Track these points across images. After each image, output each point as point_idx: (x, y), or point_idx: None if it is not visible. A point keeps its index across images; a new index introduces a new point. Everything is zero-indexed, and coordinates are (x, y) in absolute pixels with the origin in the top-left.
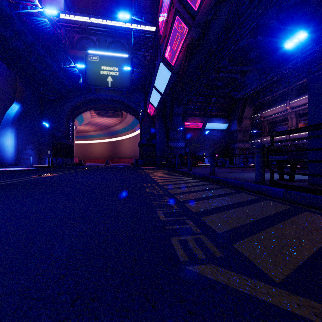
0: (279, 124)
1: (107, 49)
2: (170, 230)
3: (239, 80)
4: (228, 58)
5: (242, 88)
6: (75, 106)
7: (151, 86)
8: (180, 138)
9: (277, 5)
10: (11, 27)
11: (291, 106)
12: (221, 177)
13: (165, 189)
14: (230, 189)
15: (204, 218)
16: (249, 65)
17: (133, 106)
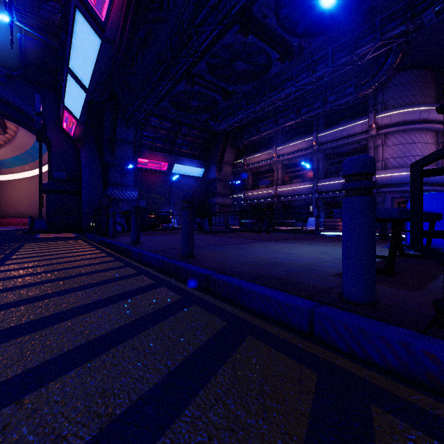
0: (265, 175)
1: None
2: None
3: (220, 105)
4: (207, 59)
5: (224, 118)
6: None
7: (64, 71)
8: (130, 183)
9: None
10: None
11: (278, 154)
12: (213, 269)
13: None
14: (273, 349)
15: None
16: (235, 83)
17: (29, 112)
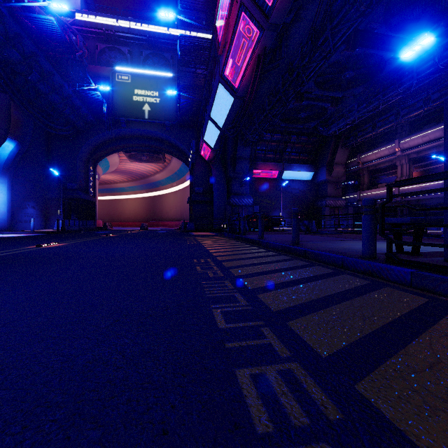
0: (385, 172)
1: (144, 65)
2: (236, 350)
3: (329, 111)
4: (314, 79)
5: (334, 122)
6: (97, 146)
7: (206, 117)
8: (246, 192)
9: (386, 2)
10: (1, 29)
11: (401, 148)
12: (308, 248)
13: (226, 269)
14: (324, 267)
15: (292, 322)
16: (344, 89)
17: (180, 147)
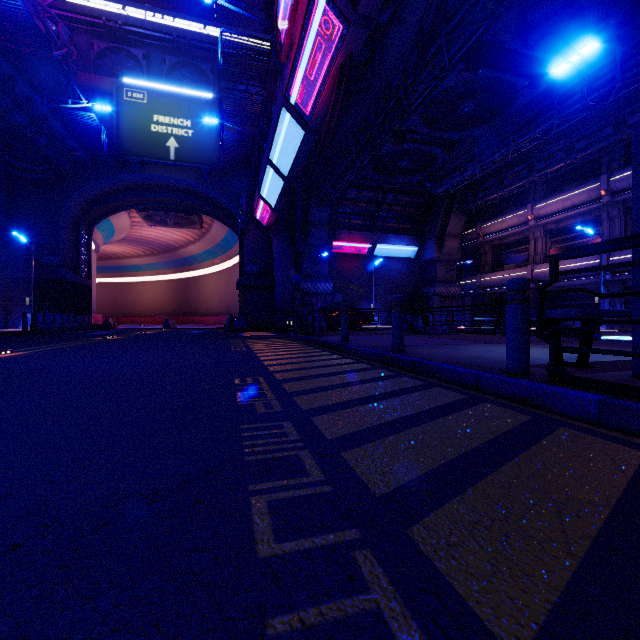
0: (514, 248)
1: (168, 78)
2: None
3: (440, 160)
4: (420, 111)
5: (446, 175)
6: (92, 199)
7: (263, 161)
8: (323, 274)
9: (521, 3)
10: None
11: (536, 216)
12: (420, 358)
13: (288, 396)
14: (449, 390)
15: (420, 529)
16: (461, 128)
17: (225, 205)
